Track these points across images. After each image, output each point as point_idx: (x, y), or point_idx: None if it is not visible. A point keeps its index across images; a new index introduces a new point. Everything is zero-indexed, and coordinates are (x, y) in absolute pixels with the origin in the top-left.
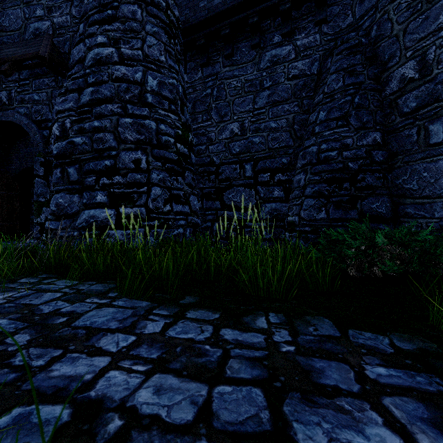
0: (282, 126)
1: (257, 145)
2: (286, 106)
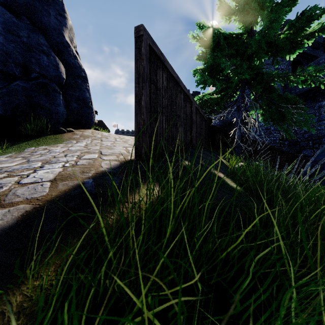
0: (322, 128)
1: (313, 135)
2: (323, 122)
